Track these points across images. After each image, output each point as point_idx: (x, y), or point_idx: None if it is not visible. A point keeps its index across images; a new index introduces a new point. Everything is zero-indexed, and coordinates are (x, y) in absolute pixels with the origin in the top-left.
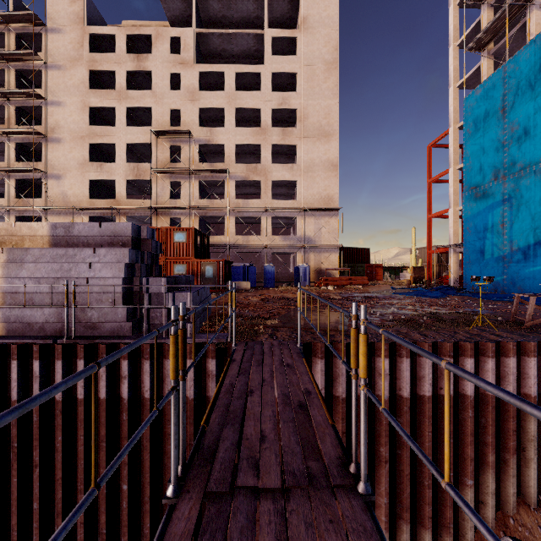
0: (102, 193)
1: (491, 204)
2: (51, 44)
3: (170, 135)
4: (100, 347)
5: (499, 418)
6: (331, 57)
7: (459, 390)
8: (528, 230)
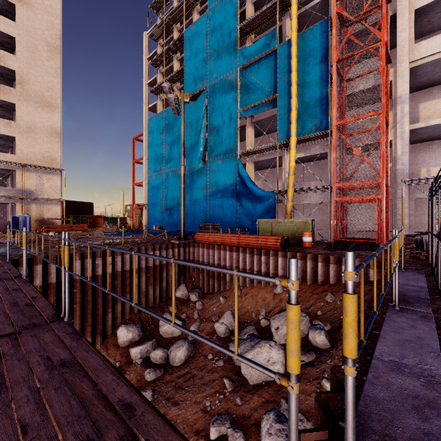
0: None
1: (159, 184)
2: None
3: None
4: None
5: (124, 281)
6: (55, 43)
7: (106, 272)
8: (171, 199)
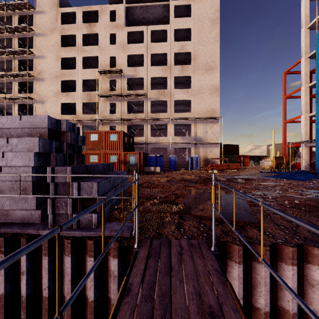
0: (69, 111)
1: None
2: (38, 21)
3: (109, 73)
4: None
5: None
6: (214, 16)
7: None
8: None
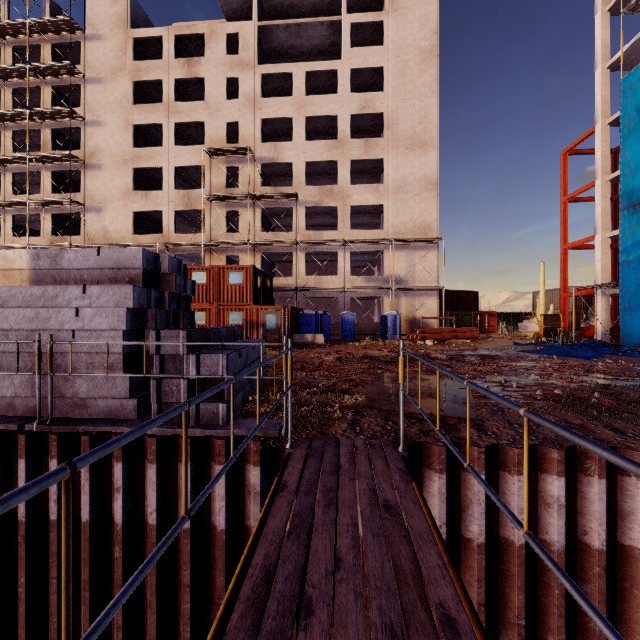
0: (149, 227)
1: None
2: (90, 54)
3: (226, 154)
4: (81, 439)
5: None
6: (429, 44)
7: None
8: None
